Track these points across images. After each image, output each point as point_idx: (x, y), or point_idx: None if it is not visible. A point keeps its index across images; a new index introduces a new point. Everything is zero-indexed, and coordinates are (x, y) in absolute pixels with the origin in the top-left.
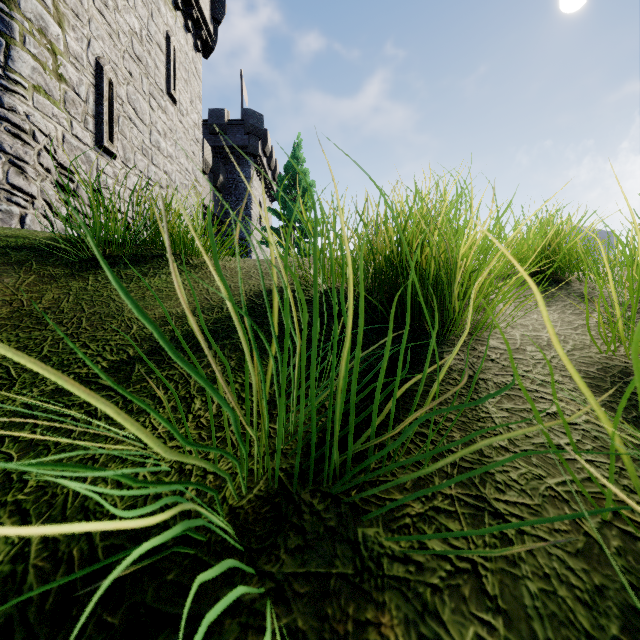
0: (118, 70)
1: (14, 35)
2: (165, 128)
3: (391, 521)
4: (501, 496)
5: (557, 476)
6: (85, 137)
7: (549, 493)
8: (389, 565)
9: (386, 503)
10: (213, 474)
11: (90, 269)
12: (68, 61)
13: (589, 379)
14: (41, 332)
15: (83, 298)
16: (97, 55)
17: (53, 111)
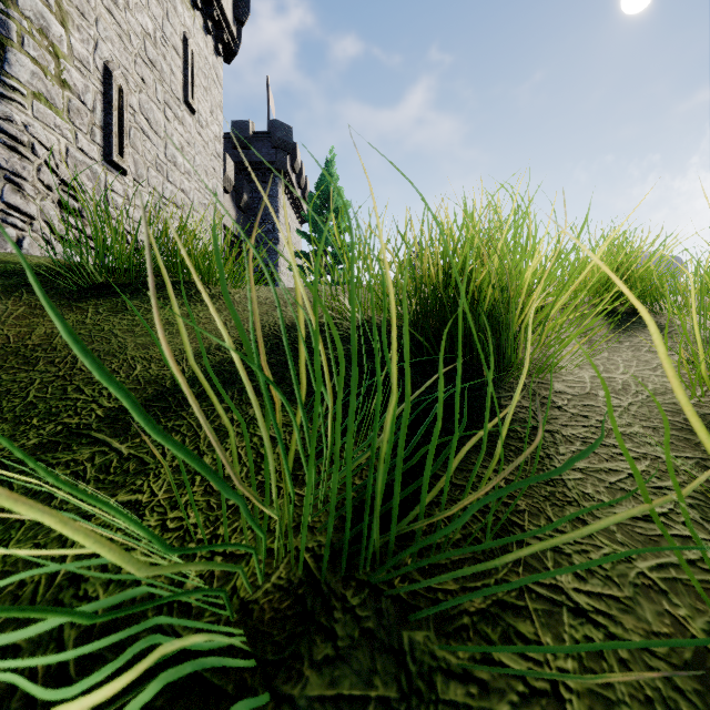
0: (129, 76)
1: (11, 35)
2: (182, 141)
3: (445, 621)
4: (582, 585)
5: (649, 558)
6: (92, 151)
7: (641, 581)
8: (444, 684)
9: (438, 595)
10: (222, 555)
11: (90, 299)
12: (72, 65)
13: (676, 431)
14: (28, 373)
15: (80, 333)
16: (105, 59)
17: (55, 121)
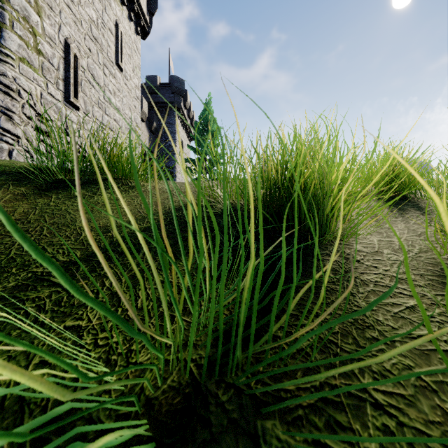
0: (81, 47)
1: (5, 21)
2: (114, 89)
3: (286, 412)
4: (378, 386)
5: (423, 366)
6: (57, 95)
7: (419, 383)
8: None
9: (281, 393)
10: (134, 364)
11: (53, 189)
12: (45, 40)
13: (435, 277)
14: (11, 238)
15: (46, 211)
16: (66, 36)
17: (34, 76)
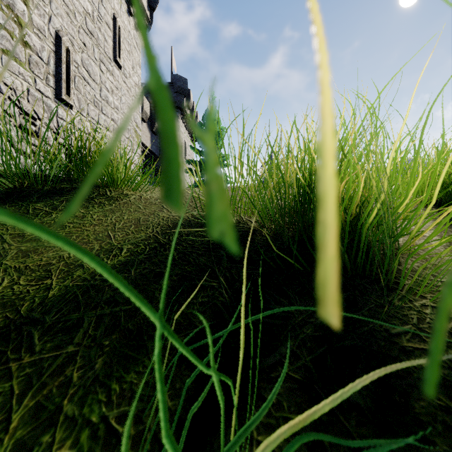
0: (74, 41)
1: None
2: (112, 86)
3: None
4: None
5: None
6: (47, 91)
7: None
8: None
9: None
10: None
11: None
12: (32, 32)
13: None
14: None
15: None
16: (57, 28)
17: (19, 70)
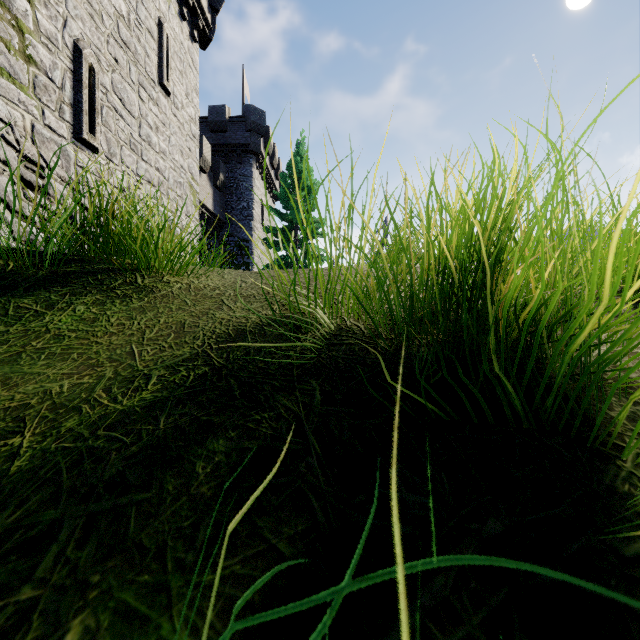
0: (101, 55)
1: None
2: (157, 121)
3: None
4: None
5: None
6: (60, 128)
7: None
8: None
9: None
10: None
11: None
12: (39, 41)
13: None
14: None
15: None
16: (75, 37)
17: (19, 97)
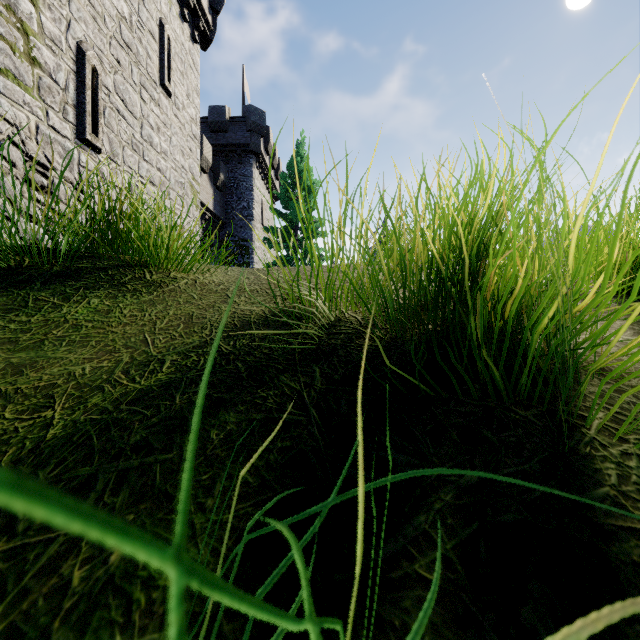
0: (104, 57)
1: None
2: (158, 122)
3: None
4: None
5: None
6: (64, 129)
7: None
8: None
9: None
10: None
11: None
12: (43, 43)
13: None
14: None
15: None
16: (79, 39)
17: (24, 98)
